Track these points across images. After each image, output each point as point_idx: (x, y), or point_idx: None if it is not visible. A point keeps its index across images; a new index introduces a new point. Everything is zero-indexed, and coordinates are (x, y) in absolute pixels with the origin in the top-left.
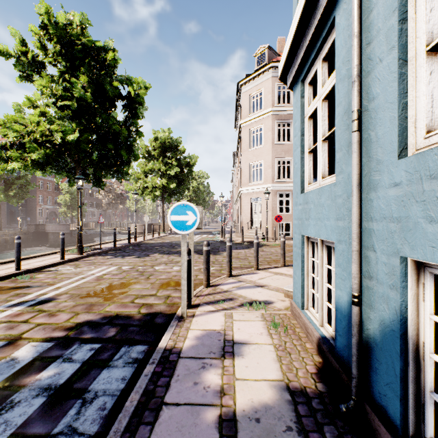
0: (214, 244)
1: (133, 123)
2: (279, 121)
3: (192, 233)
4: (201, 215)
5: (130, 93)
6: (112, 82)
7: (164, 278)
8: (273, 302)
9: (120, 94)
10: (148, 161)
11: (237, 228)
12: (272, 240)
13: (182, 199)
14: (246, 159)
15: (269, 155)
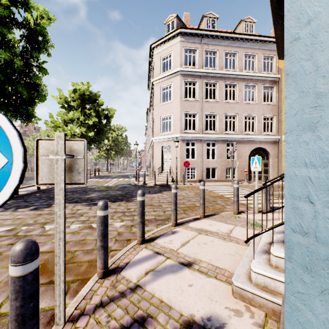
0: (128, 188)
1: (32, 56)
2: (186, 80)
3: (62, 194)
4: (82, 156)
5: (28, 20)
6: (0, 0)
7: (45, 252)
8: (224, 326)
9: (14, 20)
10: (68, 111)
11: (149, 172)
12: (181, 183)
13: (102, 147)
14: (157, 112)
15: (177, 109)
